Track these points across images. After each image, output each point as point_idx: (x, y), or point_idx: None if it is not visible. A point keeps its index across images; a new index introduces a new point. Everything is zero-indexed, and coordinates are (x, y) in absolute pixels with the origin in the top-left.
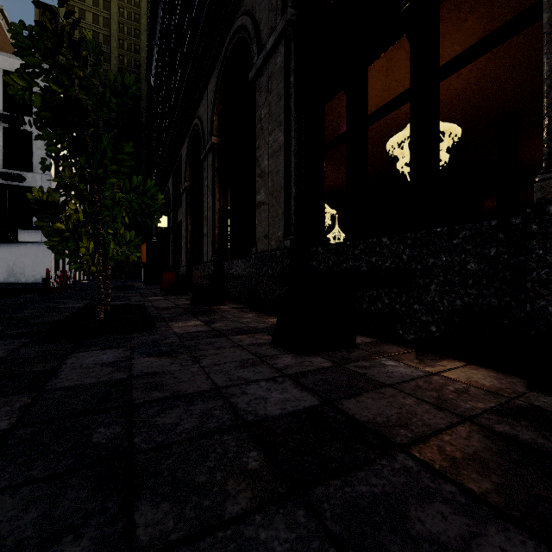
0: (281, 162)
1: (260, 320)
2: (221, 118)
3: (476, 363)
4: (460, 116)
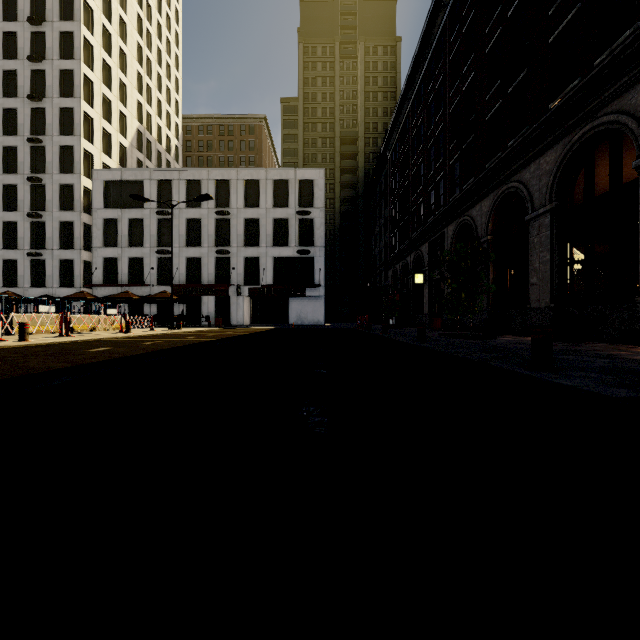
0: (548, 268)
1: None
2: (493, 223)
3: (627, 344)
4: None
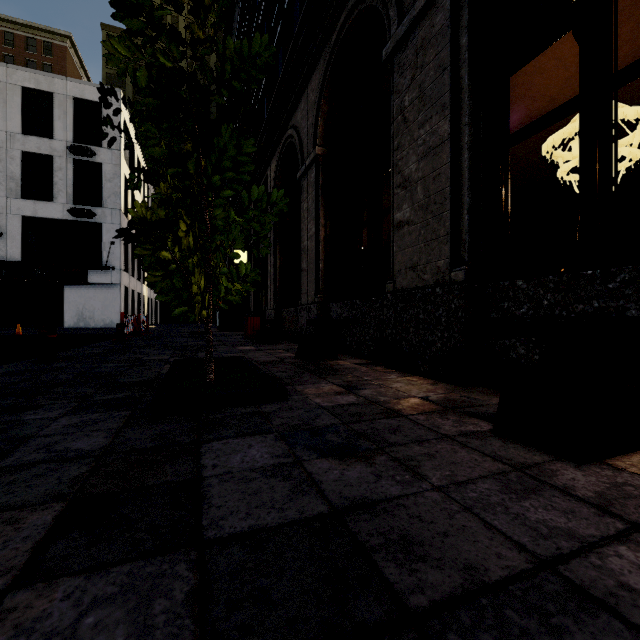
0: (444, 161)
1: (418, 385)
2: (326, 123)
3: None
4: (639, 102)
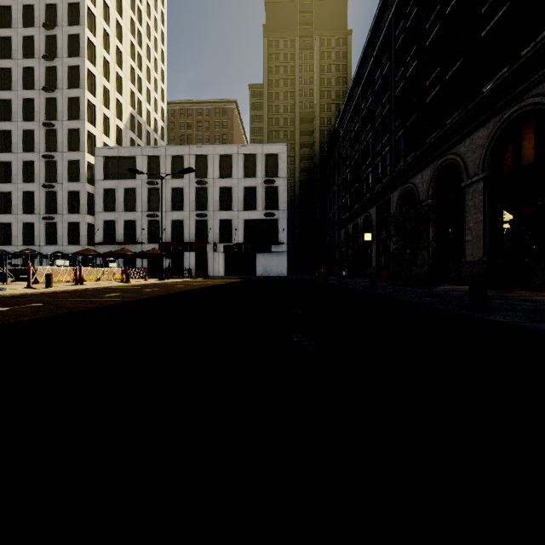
0: (481, 227)
1: None
2: (433, 189)
3: None
4: None
